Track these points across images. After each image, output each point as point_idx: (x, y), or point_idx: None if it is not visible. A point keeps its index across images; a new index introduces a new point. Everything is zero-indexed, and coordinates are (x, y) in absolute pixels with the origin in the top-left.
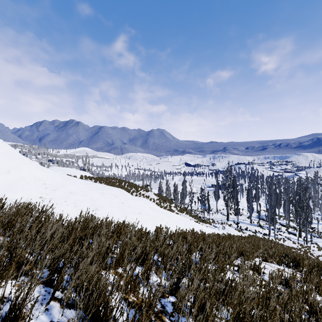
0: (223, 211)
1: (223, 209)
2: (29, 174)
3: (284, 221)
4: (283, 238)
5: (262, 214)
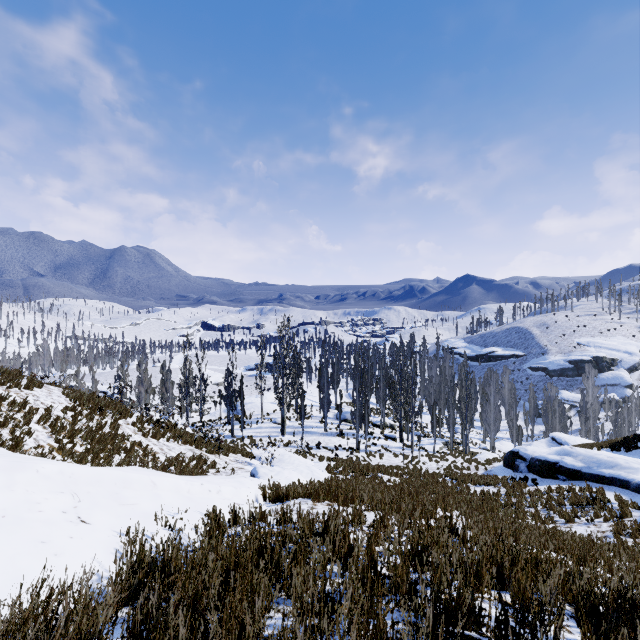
0: (274, 415)
1: (274, 410)
2: None
3: (376, 417)
4: (379, 451)
5: (344, 410)
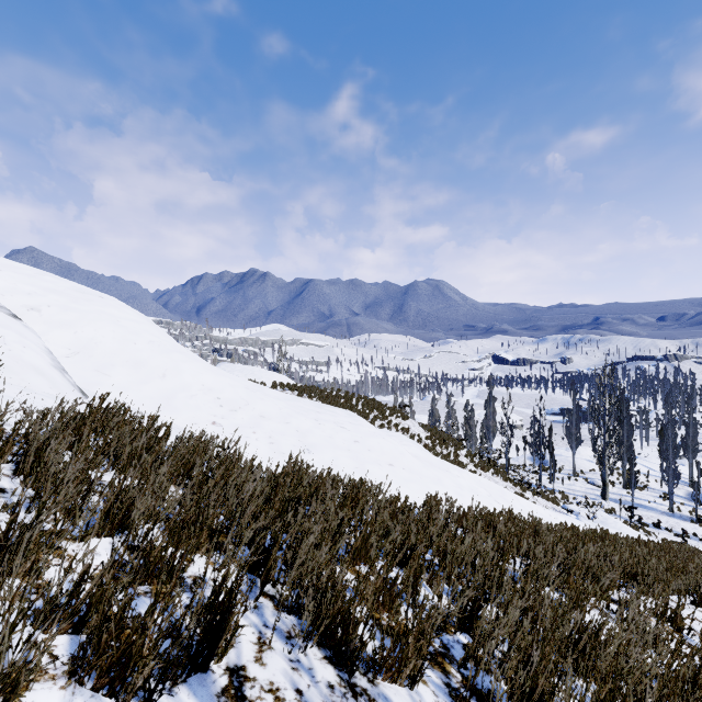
0: (590, 475)
1: (590, 469)
2: (194, 380)
3: None
4: None
5: None
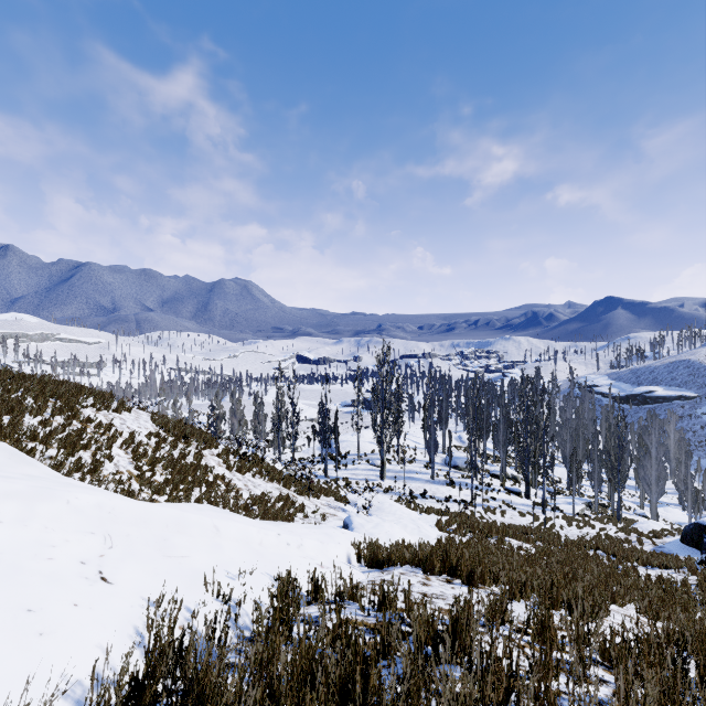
0: (372, 456)
1: (372, 450)
2: None
3: (494, 465)
4: (500, 507)
5: (454, 454)
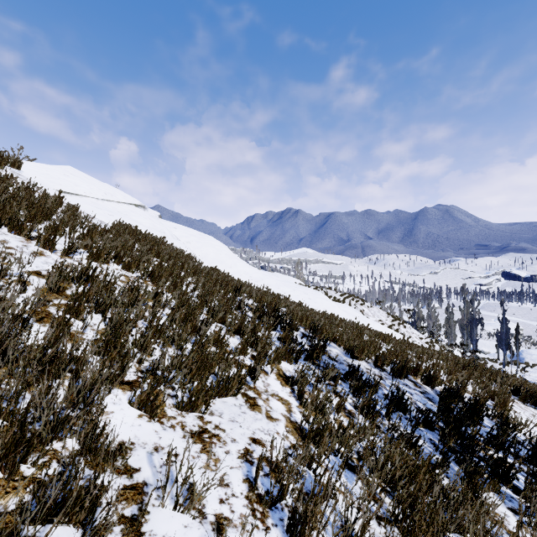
0: None
1: None
2: (242, 269)
3: None
4: None
5: None
